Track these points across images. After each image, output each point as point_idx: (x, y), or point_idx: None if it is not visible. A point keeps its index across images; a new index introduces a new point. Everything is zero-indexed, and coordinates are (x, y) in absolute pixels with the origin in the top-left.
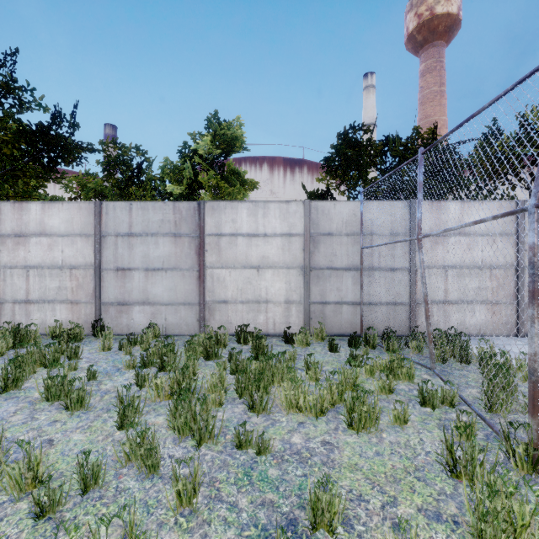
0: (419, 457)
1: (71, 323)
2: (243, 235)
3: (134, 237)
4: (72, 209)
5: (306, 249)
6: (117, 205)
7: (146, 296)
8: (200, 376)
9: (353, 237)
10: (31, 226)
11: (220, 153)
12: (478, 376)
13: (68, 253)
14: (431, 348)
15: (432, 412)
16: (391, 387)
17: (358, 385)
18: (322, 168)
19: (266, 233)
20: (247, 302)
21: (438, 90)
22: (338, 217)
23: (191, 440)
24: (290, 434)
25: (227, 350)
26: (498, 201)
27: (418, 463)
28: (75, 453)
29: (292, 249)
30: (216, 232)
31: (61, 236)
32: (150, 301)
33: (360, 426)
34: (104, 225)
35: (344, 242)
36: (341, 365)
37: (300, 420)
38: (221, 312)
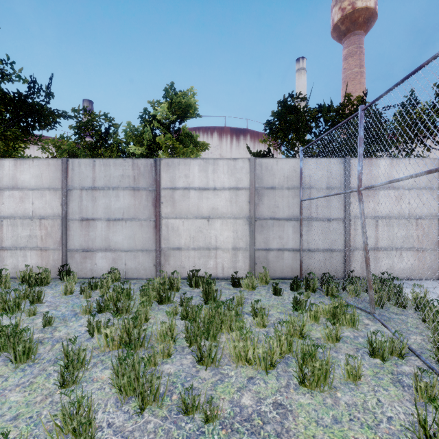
0: (382, 426)
1: (39, 268)
2: (195, 189)
3: (97, 191)
4: (41, 165)
5: (251, 201)
6: (82, 162)
7: (107, 244)
8: (152, 321)
9: (293, 191)
10: (5, 181)
11: (175, 118)
12: (417, 322)
13: (38, 204)
14: (371, 294)
15: (382, 364)
16: (337, 336)
17: (305, 333)
18: (265, 130)
19: (215, 187)
20: (198, 249)
21: (358, 71)
22: (280, 173)
23: (135, 402)
24: (239, 394)
25: (180, 294)
26: (423, 158)
27: (383, 434)
28: (6, 420)
29: (239, 201)
30: (171, 186)
31: (31, 189)
32: (111, 248)
33: (313, 384)
34: (70, 179)
35: (285, 195)
36: (288, 313)
37: (249, 375)
38: (175, 258)
